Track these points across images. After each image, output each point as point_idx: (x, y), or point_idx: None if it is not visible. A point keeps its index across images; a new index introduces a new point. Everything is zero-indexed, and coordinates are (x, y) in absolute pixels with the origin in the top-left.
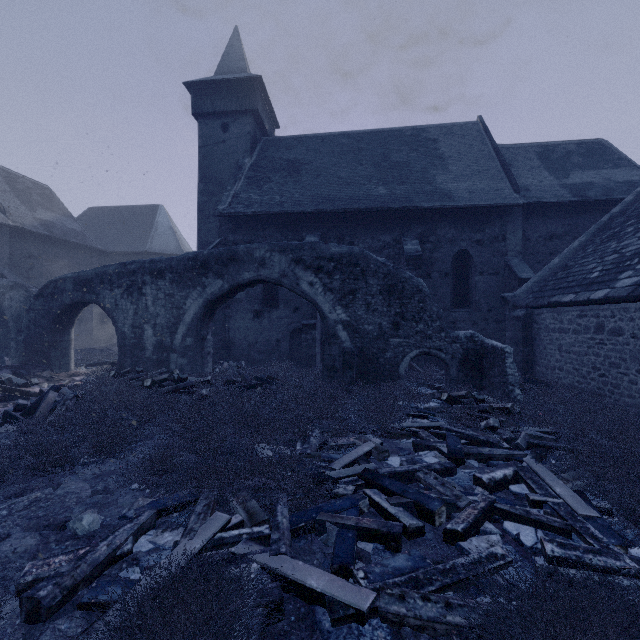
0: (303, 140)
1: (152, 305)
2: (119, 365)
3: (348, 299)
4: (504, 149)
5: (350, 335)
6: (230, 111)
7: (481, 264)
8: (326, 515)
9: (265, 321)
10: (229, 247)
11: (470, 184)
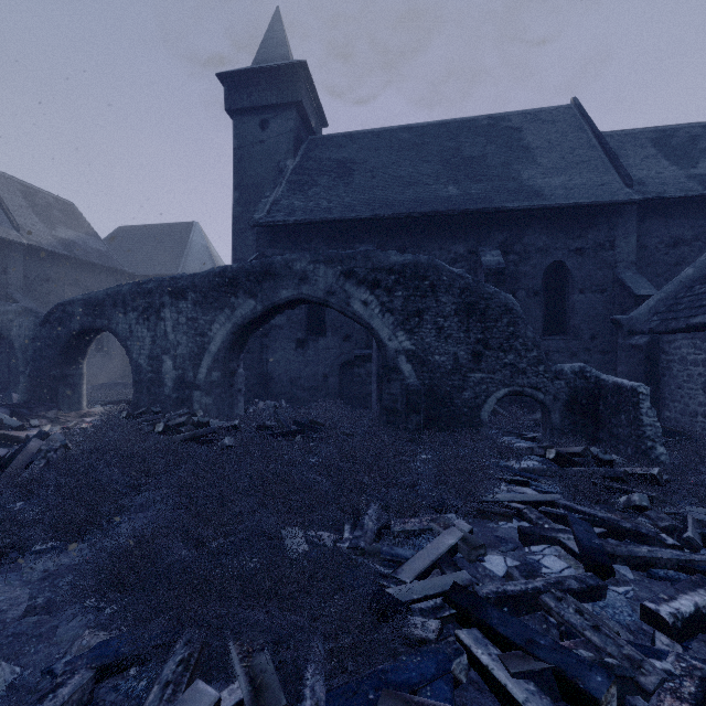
0: (355, 137)
1: (172, 332)
2: (134, 404)
3: (413, 322)
4: (607, 137)
5: (416, 369)
6: (270, 105)
7: (582, 279)
8: (394, 699)
9: (310, 352)
10: (263, 259)
11: (566, 179)
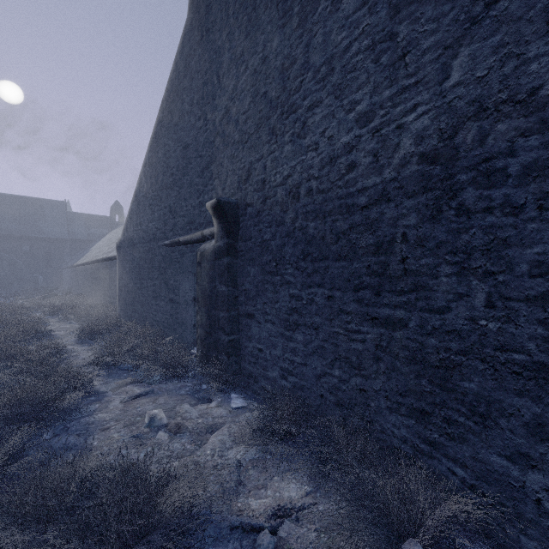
0: None
1: None
2: None
3: None
4: (74, 214)
5: None
6: None
7: (55, 255)
8: None
9: None
10: None
11: (53, 229)
